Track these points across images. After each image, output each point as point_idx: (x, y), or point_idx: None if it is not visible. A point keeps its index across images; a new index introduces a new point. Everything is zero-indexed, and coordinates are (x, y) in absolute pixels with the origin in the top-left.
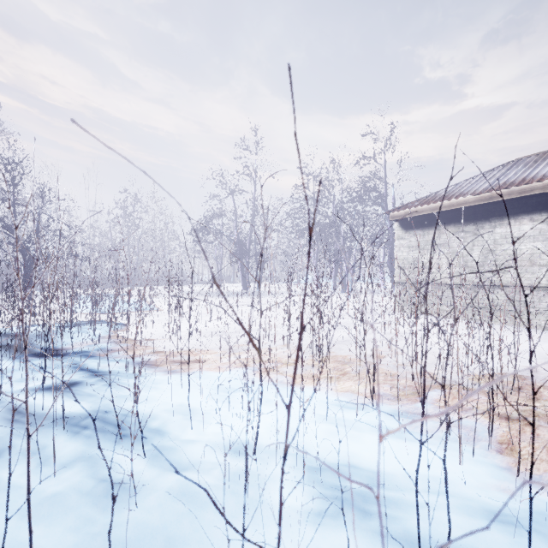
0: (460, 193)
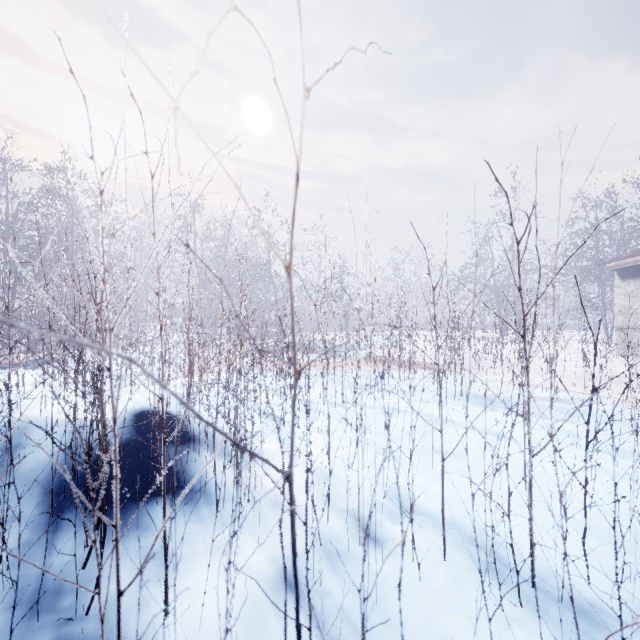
0: None
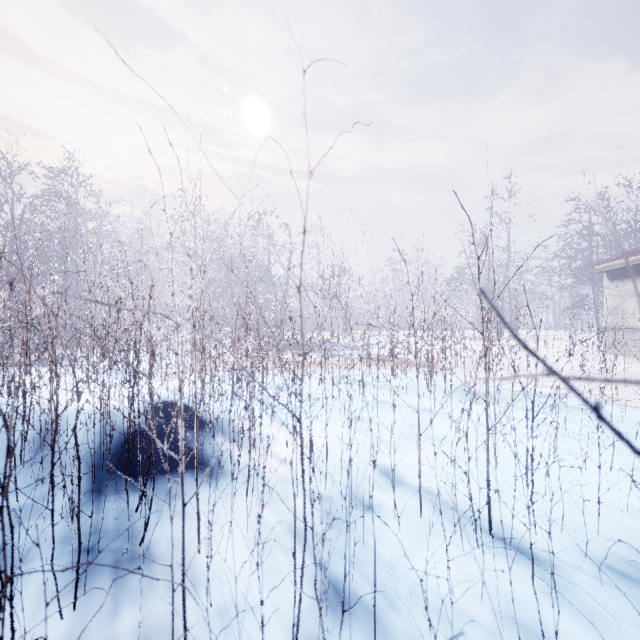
0: None
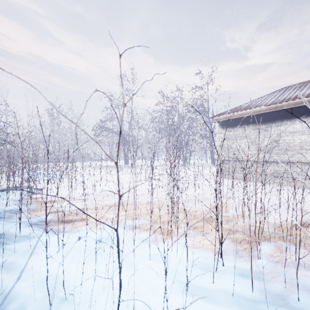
0: (256, 105)
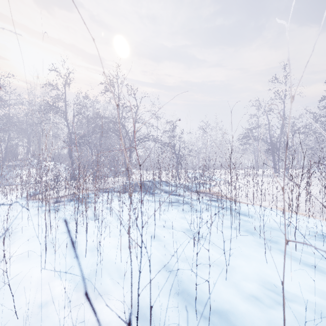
0: None
